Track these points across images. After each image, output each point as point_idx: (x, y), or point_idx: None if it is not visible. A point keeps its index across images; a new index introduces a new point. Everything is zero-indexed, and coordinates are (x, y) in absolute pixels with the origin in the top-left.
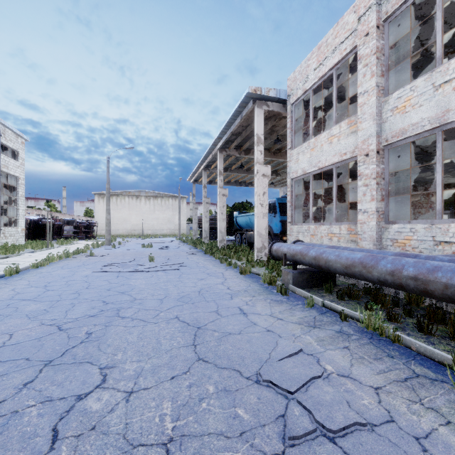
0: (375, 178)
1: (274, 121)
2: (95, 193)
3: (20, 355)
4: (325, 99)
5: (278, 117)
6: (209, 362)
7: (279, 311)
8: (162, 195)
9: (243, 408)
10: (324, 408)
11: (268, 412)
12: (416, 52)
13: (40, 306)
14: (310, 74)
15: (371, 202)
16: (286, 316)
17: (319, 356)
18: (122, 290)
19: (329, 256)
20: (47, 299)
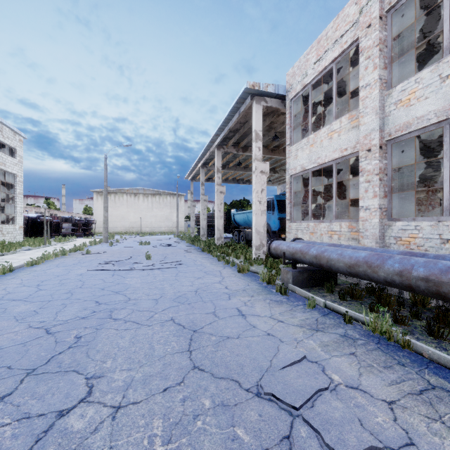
0: (377, 173)
1: (272, 117)
2: (93, 191)
3: (1, 363)
4: (325, 94)
5: (276, 113)
6: (205, 371)
7: (279, 313)
8: (160, 192)
9: (243, 427)
10: (334, 428)
11: (271, 433)
12: (419, 45)
13: (29, 307)
14: (309, 68)
15: (373, 198)
16: (286, 317)
17: (324, 364)
18: (117, 289)
19: (331, 254)
20: (38, 299)
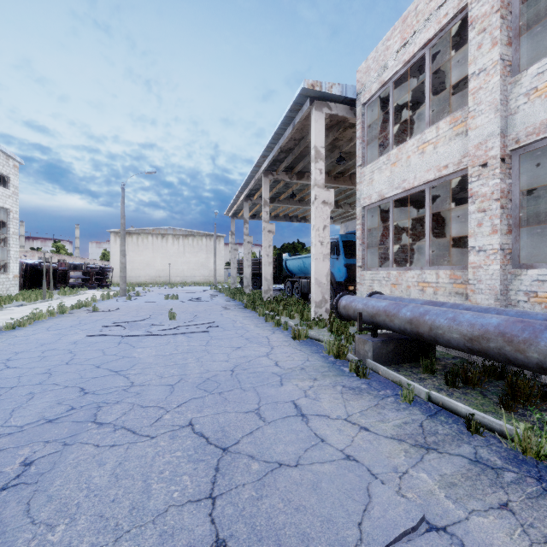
0: (498, 198)
1: (337, 131)
2: (111, 231)
3: None
4: (409, 97)
5: (342, 126)
6: None
7: (360, 411)
8: (194, 233)
9: None
10: None
11: None
12: None
13: None
14: (390, 59)
15: (491, 235)
16: (372, 421)
17: (461, 535)
18: (118, 367)
19: (437, 319)
20: None
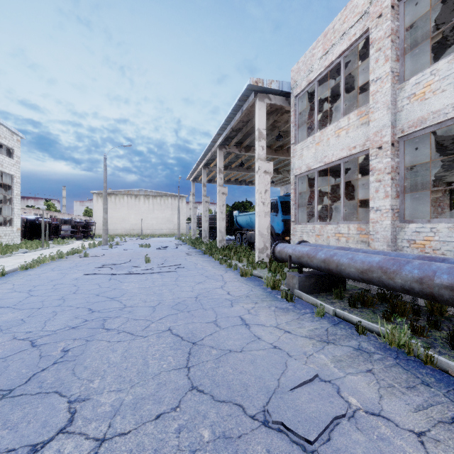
0: (389, 172)
1: (276, 115)
2: (94, 192)
3: None
4: (331, 91)
5: (280, 112)
6: (204, 393)
7: (286, 322)
8: (161, 194)
9: None
10: None
11: None
12: (431, 38)
13: (17, 315)
14: (315, 63)
15: (385, 199)
16: (294, 327)
17: (339, 384)
18: (112, 295)
19: (341, 259)
20: (27, 306)
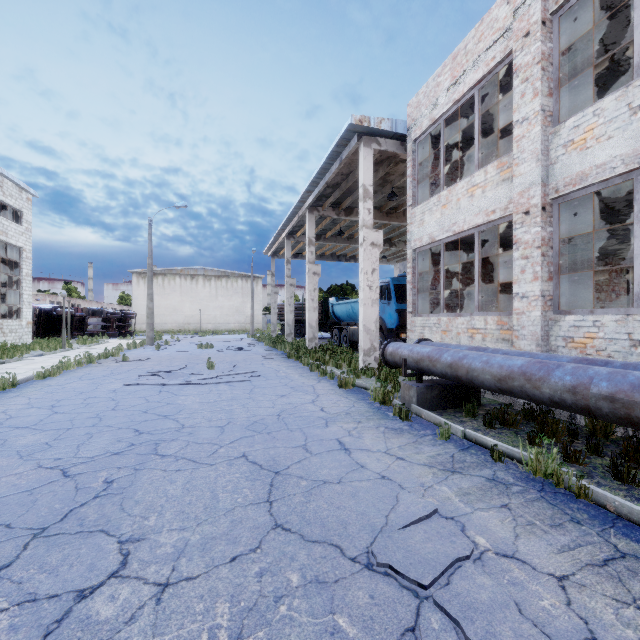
0: (539, 246)
1: (388, 166)
2: (133, 272)
3: None
4: (463, 133)
5: (393, 161)
6: (292, 532)
7: (399, 446)
8: (228, 274)
9: (347, 615)
10: (480, 616)
11: (388, 623)
12: (598, 62)
13: (40, 438)
14: (441, 96)
15: (533, 282)
16: (409, 453)
17: (464, 521)
18: (165, 412)
19: (473, 362)
20: (52, 427)
